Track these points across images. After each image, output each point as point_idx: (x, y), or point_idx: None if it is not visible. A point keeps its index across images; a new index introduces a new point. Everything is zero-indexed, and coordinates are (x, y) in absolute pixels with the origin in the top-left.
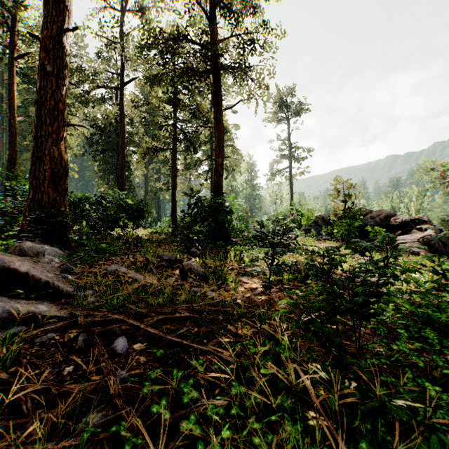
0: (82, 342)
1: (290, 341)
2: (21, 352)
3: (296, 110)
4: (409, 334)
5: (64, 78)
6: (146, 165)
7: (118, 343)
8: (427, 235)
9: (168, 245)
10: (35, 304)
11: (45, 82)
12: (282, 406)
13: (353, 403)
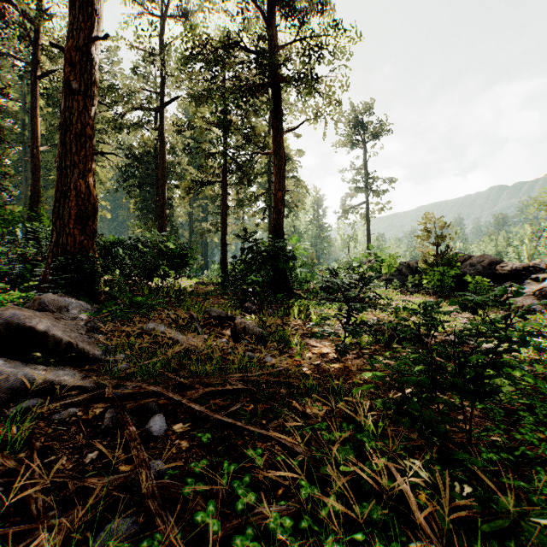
0: (109, 420)
1: (374, 424)
2: (34, 432)
3: (374, 132)
4: (534, 418)
5: (93, 96)
6: (191, 202)
7: (154, 423)
8: (545, 287)
9: (216, 299)
10: (54, 370)
11: (71, 102)
12: (370, 518)
13: (468, 517)
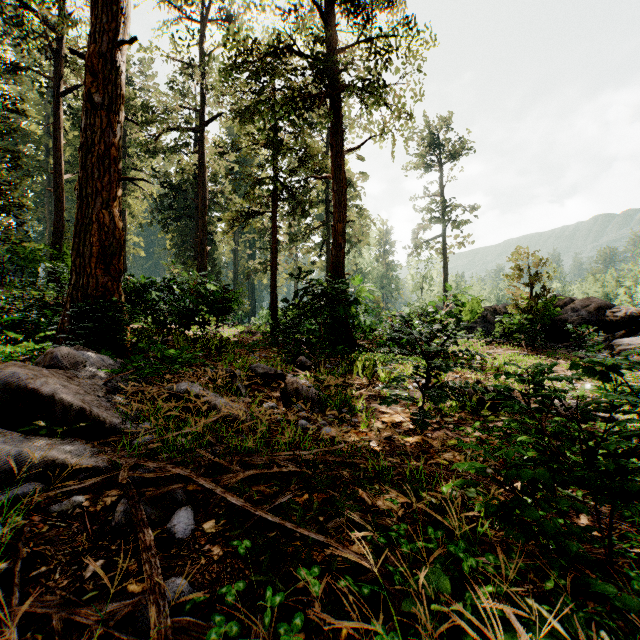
0: (122, 514)
1: (468, 525)
2: (23, 531)
3: (452, 151)
4: None
5: (119, 111)
6: (236, 236)
7: (178, 520)
8: None
9: (264, 351)
10: (60, 444)
11: (93, 118)
12: None
13: None
